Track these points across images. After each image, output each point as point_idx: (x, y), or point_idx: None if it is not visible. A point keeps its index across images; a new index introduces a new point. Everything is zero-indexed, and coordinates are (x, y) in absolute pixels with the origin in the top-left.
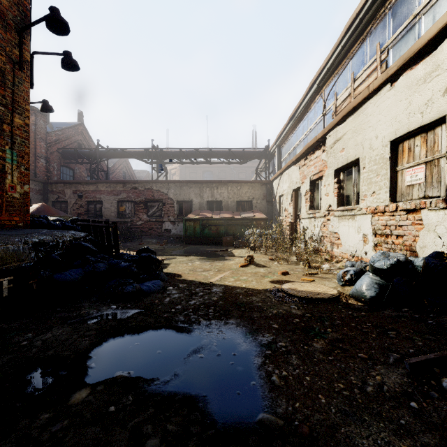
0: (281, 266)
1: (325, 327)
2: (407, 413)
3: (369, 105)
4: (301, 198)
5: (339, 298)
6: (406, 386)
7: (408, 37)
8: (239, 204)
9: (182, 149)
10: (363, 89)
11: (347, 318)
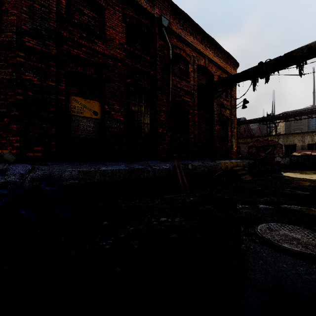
0: None
1: None
2: None
3: None
4: None
5: None
6: None
7: None
8: None
9: (288, 113)
10: None
11: None
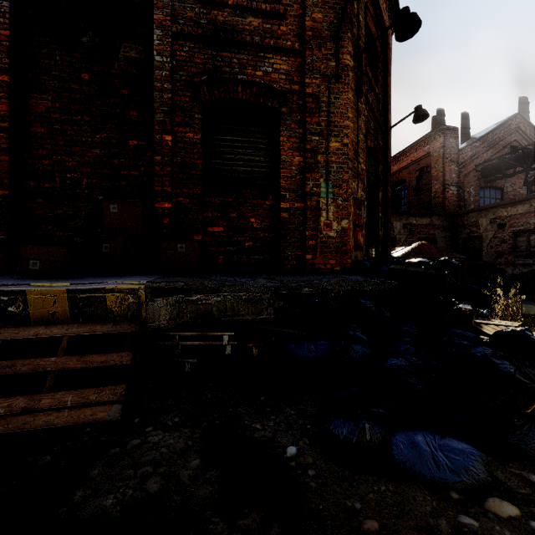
0: None
1: None
2: None
3: None
4: None
5: None
6: None
7: None
8: None
9: None
10: None
11: None
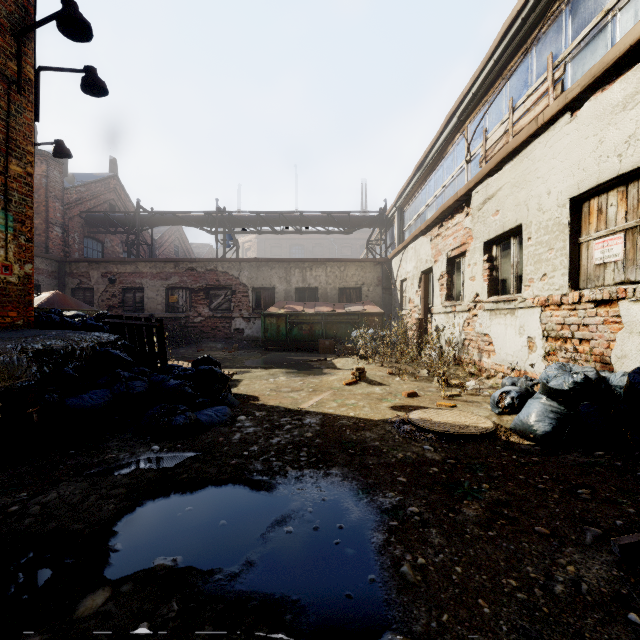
0: (405, 384)
1: (479, 481)
2: (625, 634)
3: (538, 145)
4: (433, 283)
5: (496, 434)
6: (618, 584)
7: (595, 44)
8: (343, 292)
9: (260, 212)
10: (527, 123)
11: (511, 466)
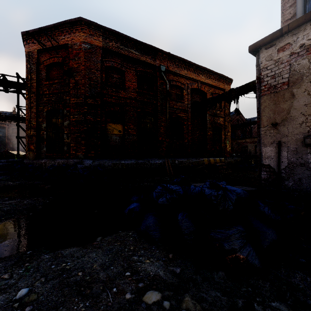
0: None
1: None
2: None
3: None
4: None
5: None
6: None
7: None
8: None
9: None
10: None
11: None
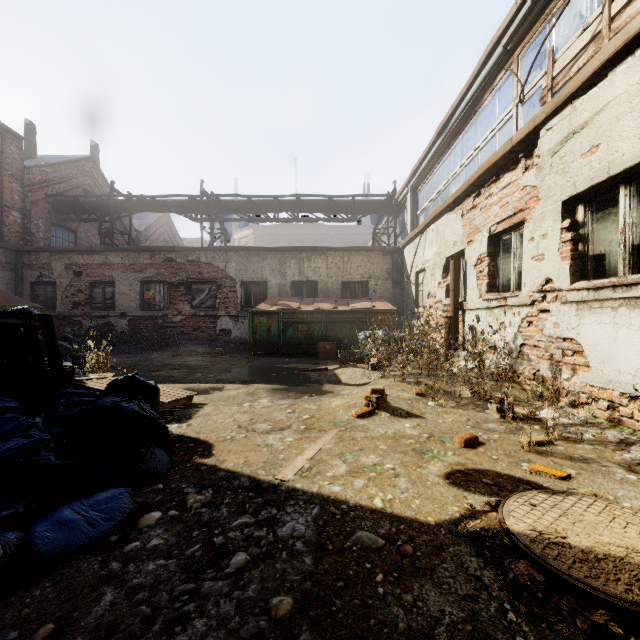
0: (445, 413)
1: None
2: None
3: None
4: (466, 270)
5: None
6: None
7: None
8: (347, 287)
9: (252, 196)
10: None
11: None
